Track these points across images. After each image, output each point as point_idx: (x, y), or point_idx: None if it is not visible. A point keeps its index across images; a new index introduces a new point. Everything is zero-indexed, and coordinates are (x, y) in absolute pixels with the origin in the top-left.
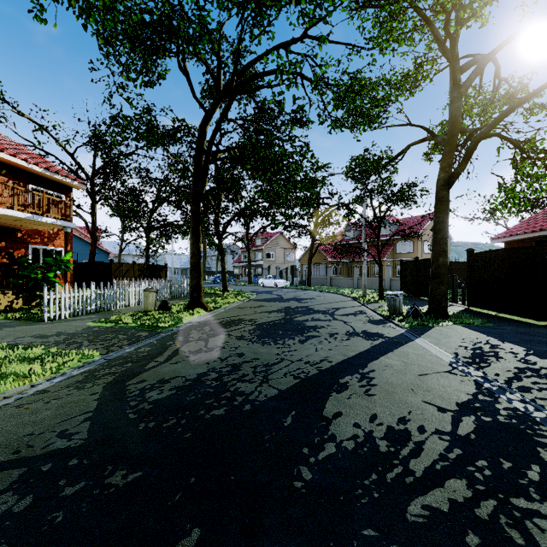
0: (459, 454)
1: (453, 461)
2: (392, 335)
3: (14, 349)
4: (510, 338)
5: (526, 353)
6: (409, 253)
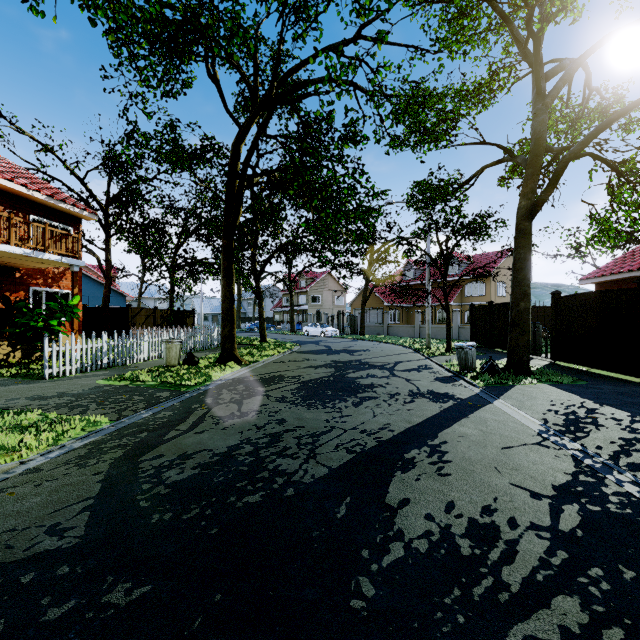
0: (565, 558)
1: (558, 570)
2: (465, 396)
3: (3, 414)
4: (609, 399)
5: (631, 419)
6: (481, 296)
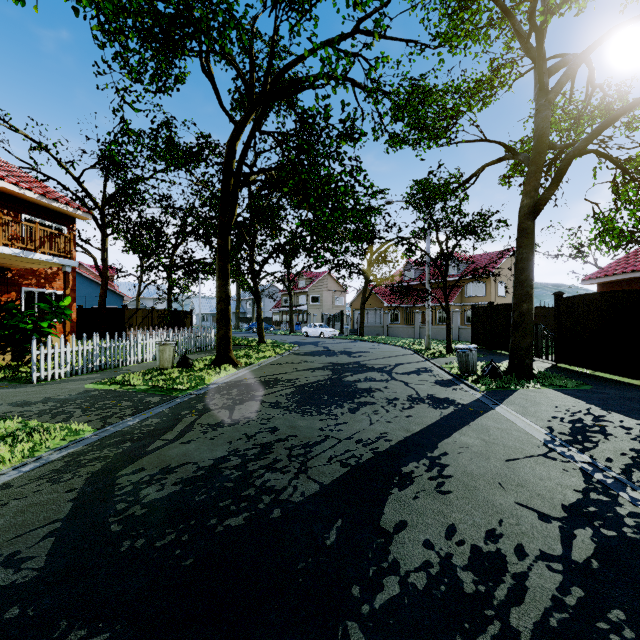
0: (580, 597)
1: (574, 612)
2: (466, 401)
3: None
4: (616, 405)
5: None
6: (481, 296)
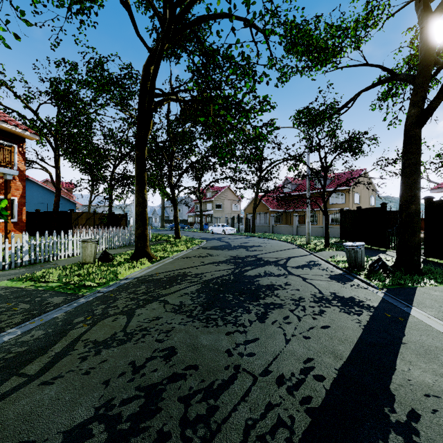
0: None
1: None
2: (374, 302)
3: None
4: None
5: None
6: (341, 204)
